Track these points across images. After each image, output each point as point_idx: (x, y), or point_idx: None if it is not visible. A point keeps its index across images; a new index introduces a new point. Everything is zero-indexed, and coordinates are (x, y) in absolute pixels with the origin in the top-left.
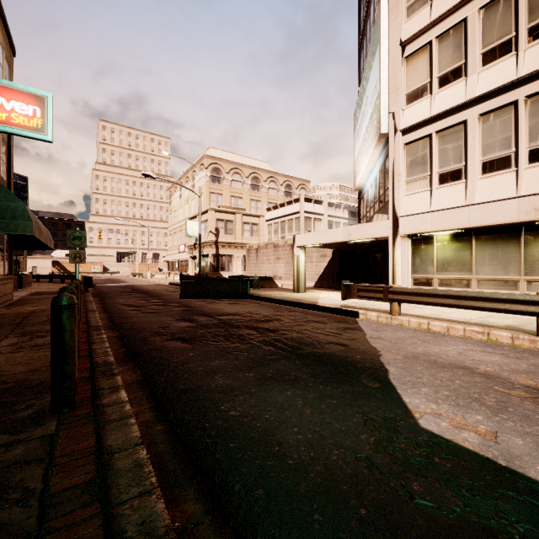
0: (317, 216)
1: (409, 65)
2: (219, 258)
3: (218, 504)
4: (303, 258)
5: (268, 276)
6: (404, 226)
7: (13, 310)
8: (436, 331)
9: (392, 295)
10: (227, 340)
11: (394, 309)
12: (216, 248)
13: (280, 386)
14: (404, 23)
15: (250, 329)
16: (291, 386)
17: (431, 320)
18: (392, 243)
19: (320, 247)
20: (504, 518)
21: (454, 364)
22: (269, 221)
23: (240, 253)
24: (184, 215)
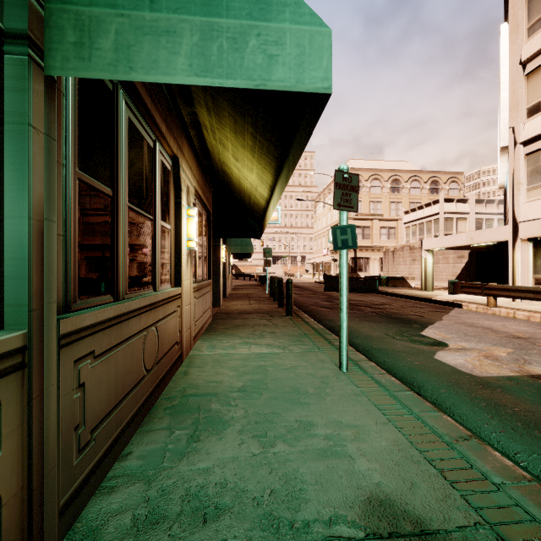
0: (460, 216)
1: (530, 81)
2: (357, 260)
3: (336, 335)
4: (431, 260)
5: (400, 276)
6: (523, 231)
7: (238, 292)
8: (520, 319)
9: (488, 290)
10: (350, 310)
11: (489, 302)
12: (353, 251)
13: (368, 322)
14: (525, 43)
15: (366, 307)
16: (374, 322)
17: (520, 311)
18: (512, 247)
19: (451, 249)
20: (418, 343)
21: (484, 327)
22: (407, 224)
23: (377, 255)
24: (327, 222)
